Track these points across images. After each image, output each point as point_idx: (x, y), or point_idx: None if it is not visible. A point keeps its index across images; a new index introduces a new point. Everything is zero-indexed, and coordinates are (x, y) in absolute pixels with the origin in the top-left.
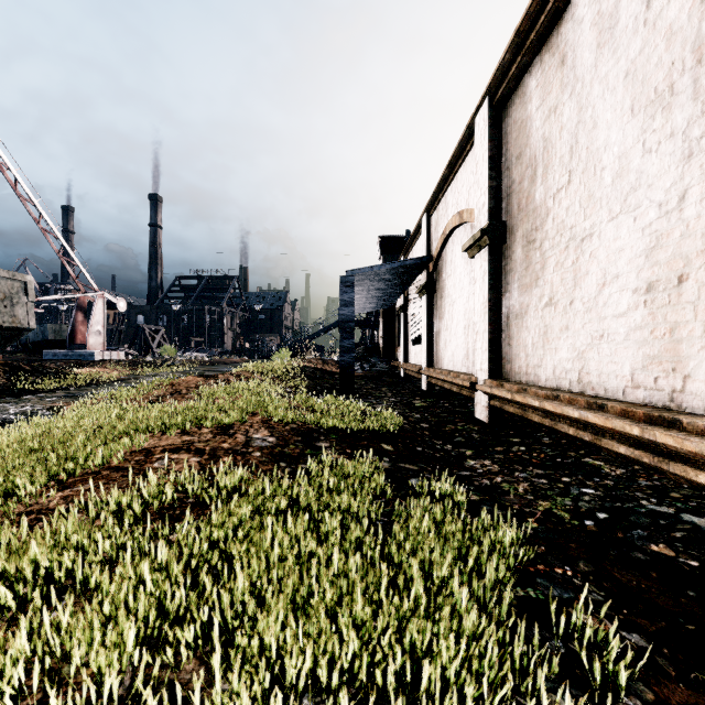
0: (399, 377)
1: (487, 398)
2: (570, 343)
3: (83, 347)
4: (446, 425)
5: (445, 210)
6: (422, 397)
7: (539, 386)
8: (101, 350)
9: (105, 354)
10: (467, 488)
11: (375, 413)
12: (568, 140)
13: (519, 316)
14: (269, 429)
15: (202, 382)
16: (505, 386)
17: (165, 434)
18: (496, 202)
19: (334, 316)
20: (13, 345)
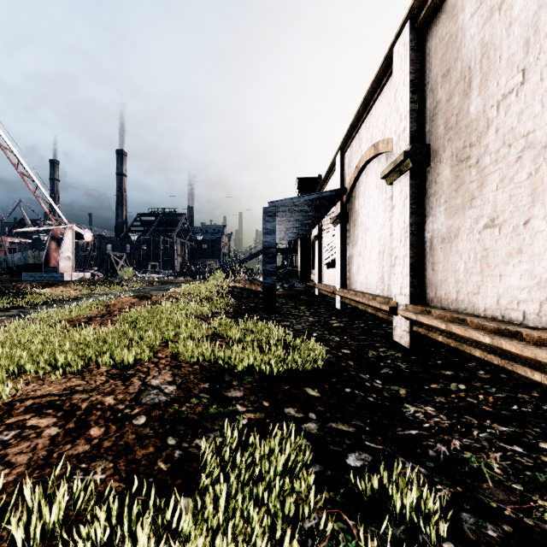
0: (314, 295)
1: (409, 323)
2: (524, 268)
3: (55, 270)
4: (368, 351)
5: (359, 146)
6: (337, 316)
7: (476, 315)
8: (70, 272)
9: (73, 275)
10: (425, 467)
11: (296, 343)
12: (522, 33)
13: (446, 240)
14: (174, 369)
15: (135, 303)
16: (433, 313)
17: (56, 374)
18: (418, 125)
19: (260, 245)
20: (2, 268)
